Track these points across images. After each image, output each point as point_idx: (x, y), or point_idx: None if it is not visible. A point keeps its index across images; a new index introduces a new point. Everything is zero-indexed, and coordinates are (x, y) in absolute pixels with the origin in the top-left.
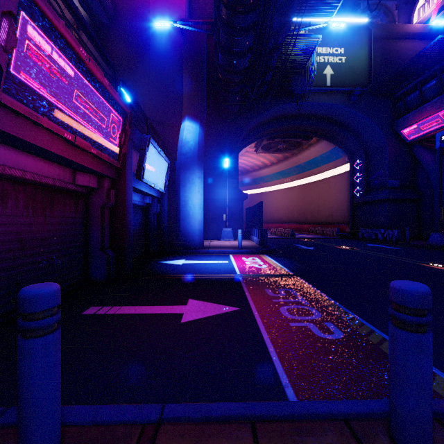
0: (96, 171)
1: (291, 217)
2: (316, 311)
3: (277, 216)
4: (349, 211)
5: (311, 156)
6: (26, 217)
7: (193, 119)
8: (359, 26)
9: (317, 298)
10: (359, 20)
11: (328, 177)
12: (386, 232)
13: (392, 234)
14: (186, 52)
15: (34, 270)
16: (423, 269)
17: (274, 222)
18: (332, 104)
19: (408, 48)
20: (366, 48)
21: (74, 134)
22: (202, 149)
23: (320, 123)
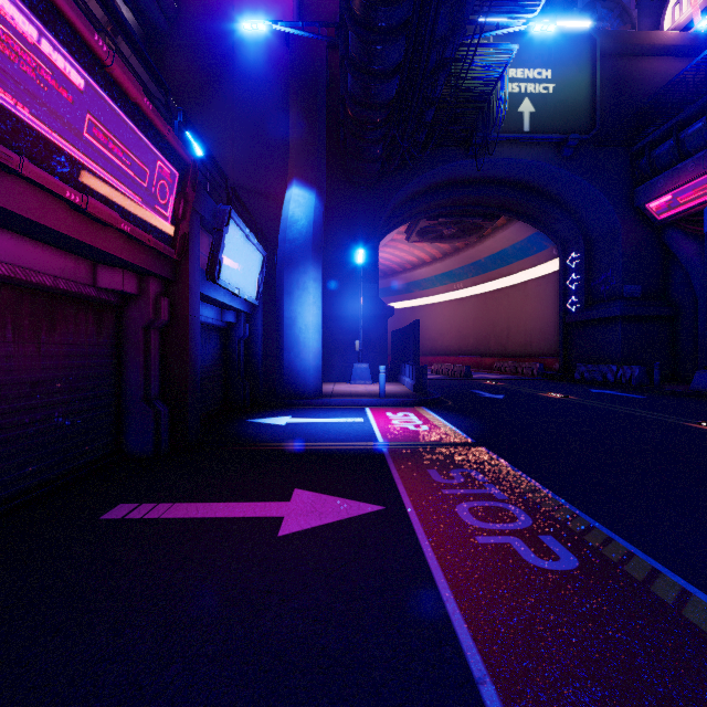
0: (134, 265)
1: (465, 346)
2: (522, 512)
3: (442, 345)
4: (560, 337)
5: (496, 247)
6: (1, 344)
7: (306, 184)
8: (577, 33)
9: (520, 487)
10: (577, 24)
11: (524, 281)
12: (621, 369)
13: (630, 373)
14: (295, 74)
15: (16, 438)
16: (693, 433)
17: (436, 353)
18: (533, 161)
19: (657, 71)
20: (588, 69)
21: (86, 195)
22: (320, 233)
23: (512, 193)
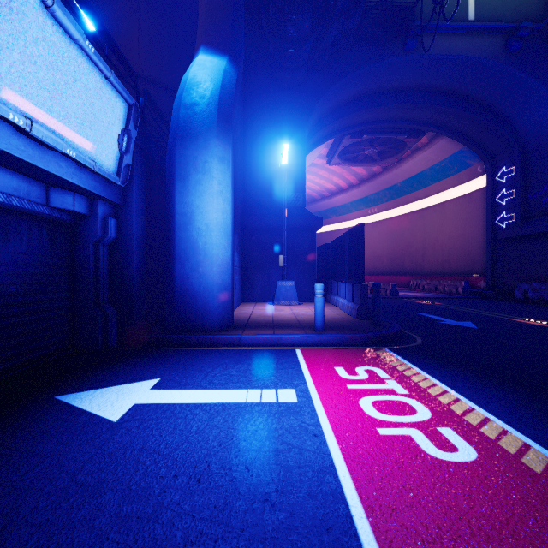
0: None
1: (379, 265)
2: None
3: None
4: (487, 254)
5: (414, 169)
6: None
7: (216, 51)
8: None
9: None
10: None
11: (442, 201)
12: None
13: None
14: None
15: None
16: None
17: None
18: (475, 57)
19: None
20: None
21: None
22: (230, 100)
23: (444, 102)
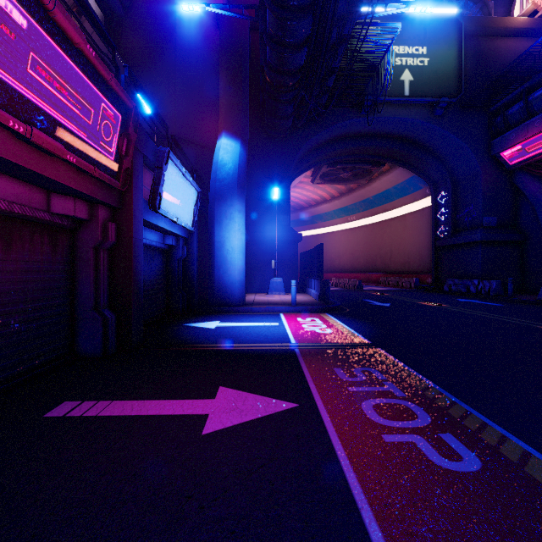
0: (83, 193)
1: (357, 265)
2: (420, 409)
3: (339, 264)
4: (432, 257)
5: (382, 188)
6: None
7: (233, 136)
8: (446, 18)
9: (415, 385)
10: (446, 11)
11: (403, 214)
12: (481, 283)
13: (489, 286)
14: (224, 48)
15: None
16: None
17: (335, 271)
18: (411, 119)
19: (509, 48)
20: (455, 47)
21: (30, 126)
22: (243, 174)
23: (395, 145)
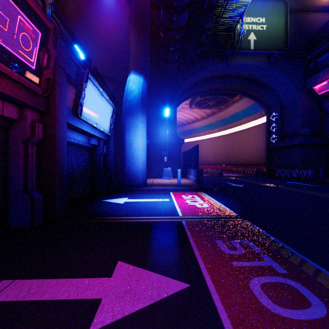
0: (6, 95)
1: (217, 160)
2: (308, 291)
3: (206, 159)
4: (266, 155)
5: (234, 111)
6: None
7: (138, 73)
8: None
9: (290, 259)
10: None
11: (248, 128)
12: (301, 171)
13: (306, 173)
14: (132, 15)
15: None
16: None
17: (204, 164)
18: (255, 65)
19: (318, 19)
20: (283, 18)
21: None
22: (145, 97)
23: (243, 82)
